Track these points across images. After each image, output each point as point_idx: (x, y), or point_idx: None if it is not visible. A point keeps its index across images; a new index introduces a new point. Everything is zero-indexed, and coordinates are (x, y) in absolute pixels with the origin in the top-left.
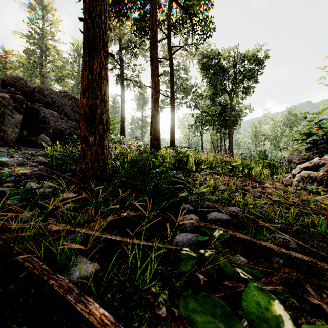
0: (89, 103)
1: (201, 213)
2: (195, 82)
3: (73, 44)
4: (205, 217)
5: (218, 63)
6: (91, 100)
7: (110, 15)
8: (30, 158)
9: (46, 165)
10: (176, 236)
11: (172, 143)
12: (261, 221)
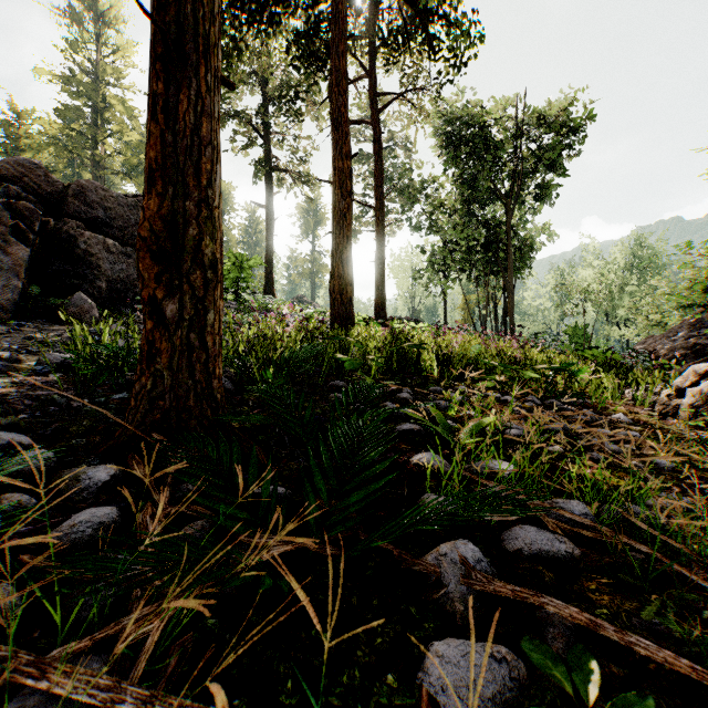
0: (165, 210)
1: (483, 526)
2: (429, 175)
3: None
4: (496, 540)
5: (481, 132)
6: (171, 202)
7: (239, 19)
8: (38, 351)
9: (71, 371)
10: (425, 644)
11: (379, 310)
12: (682, 568)
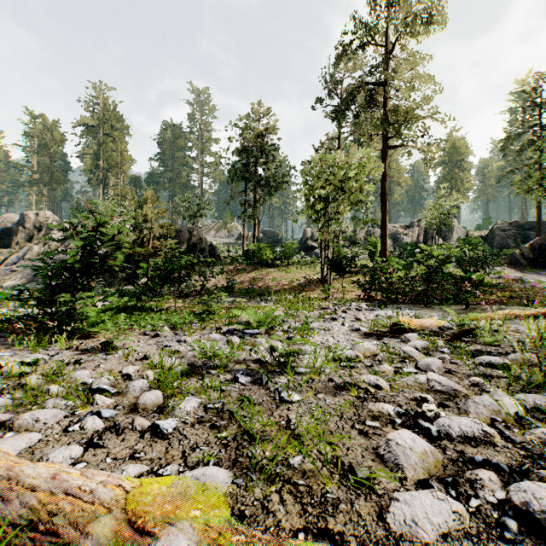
0: None
1: None
2: None
3: None
4: None
5: None
6: None
7: None
8: None
9: None
10: None
11: None
12: None
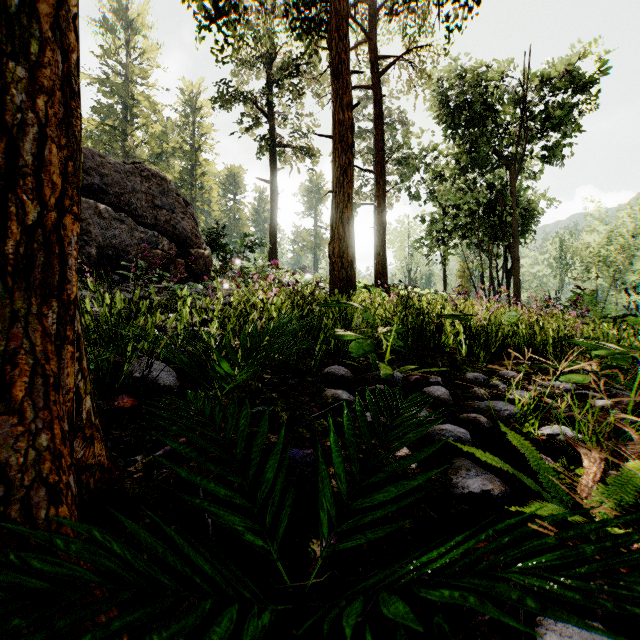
0: None
1: None
2: (429, 144)
3: (182, 91)
4: None
5: (485, 93)
6: None
7: None
8: None
9: None
10: None
11: (380, 277)
12: None
